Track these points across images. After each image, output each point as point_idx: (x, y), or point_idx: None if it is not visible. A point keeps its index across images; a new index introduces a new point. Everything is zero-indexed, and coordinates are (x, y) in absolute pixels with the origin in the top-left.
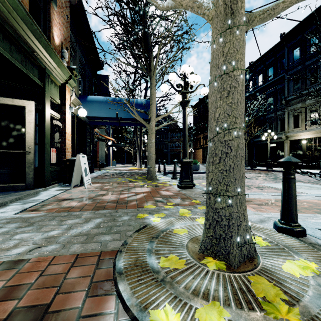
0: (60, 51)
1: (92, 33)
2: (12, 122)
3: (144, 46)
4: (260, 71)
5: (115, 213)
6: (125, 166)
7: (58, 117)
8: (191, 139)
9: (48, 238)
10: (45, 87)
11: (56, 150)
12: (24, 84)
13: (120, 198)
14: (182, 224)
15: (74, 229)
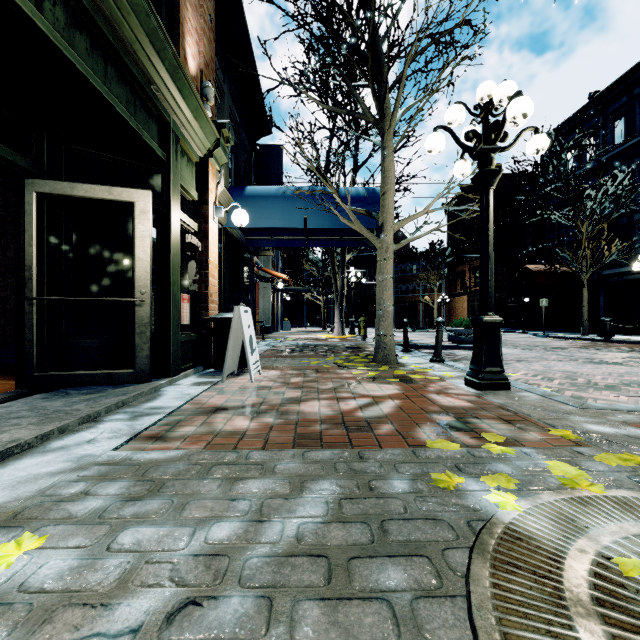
0: (198, 89)
1: (253, 56)
2: (107, 250)
3: (372, 61)
4: (617, 113)
5: (361, 464)
6: (308, 332)
7: (194, 227)
8: (443, 275)
9: (212, 556)
10: (171, 161)
11: (190, 298)
12: (131, 156)
13: (342, 413)
14: (619, 534)
15: (274, 522)
